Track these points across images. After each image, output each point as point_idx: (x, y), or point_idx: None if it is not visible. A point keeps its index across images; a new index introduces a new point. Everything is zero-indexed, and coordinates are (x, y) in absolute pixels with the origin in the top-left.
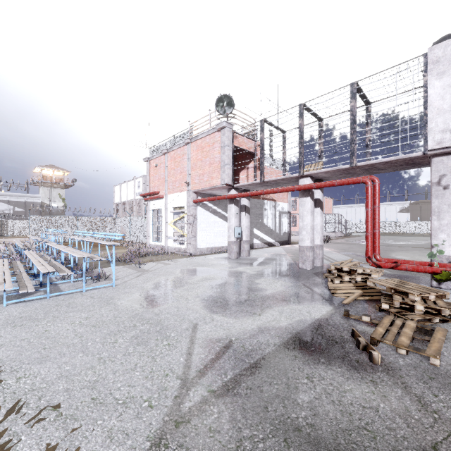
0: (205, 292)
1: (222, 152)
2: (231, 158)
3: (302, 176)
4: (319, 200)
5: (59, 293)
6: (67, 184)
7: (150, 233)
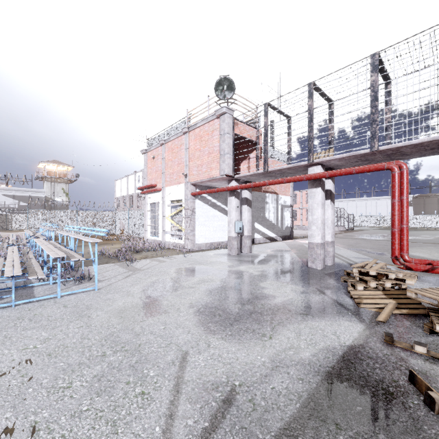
0: (201, 300)
1: (222, 140)
2: (231, 146)
3: (312, 164)
4: (330, 191)
5: (27, 300)
6: (70, 179)
7: (147, 227)
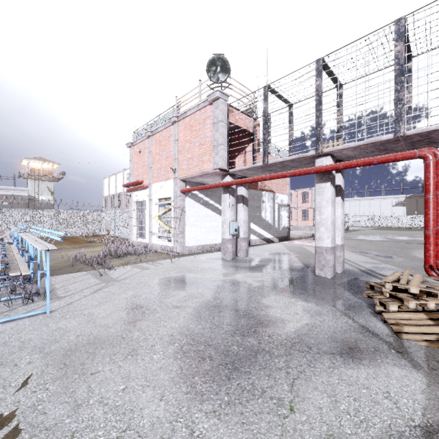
0: (186, 329)
1: (215, 129)
2: (226, 136)
3: (320, 155)
4: (340, 187)
5: None
6: (56, 177)
7: (133, 228)
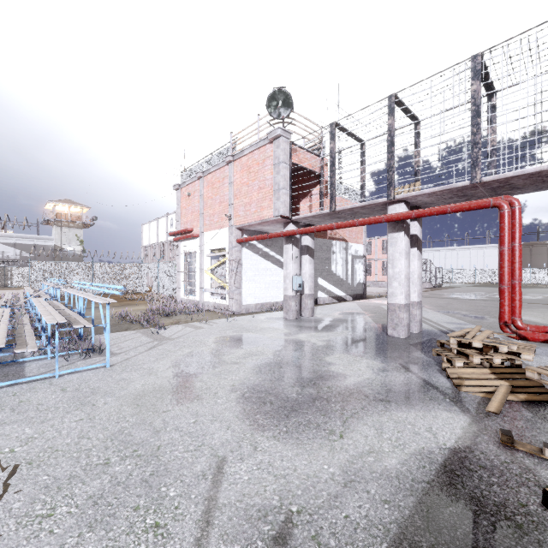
0: (247, 381)
1: (275, 171)
2: (288, 179)
3: (393, 201)
4: (416, 237)
5: (13, 382)
6: (86, 223)
7: (181, 284)
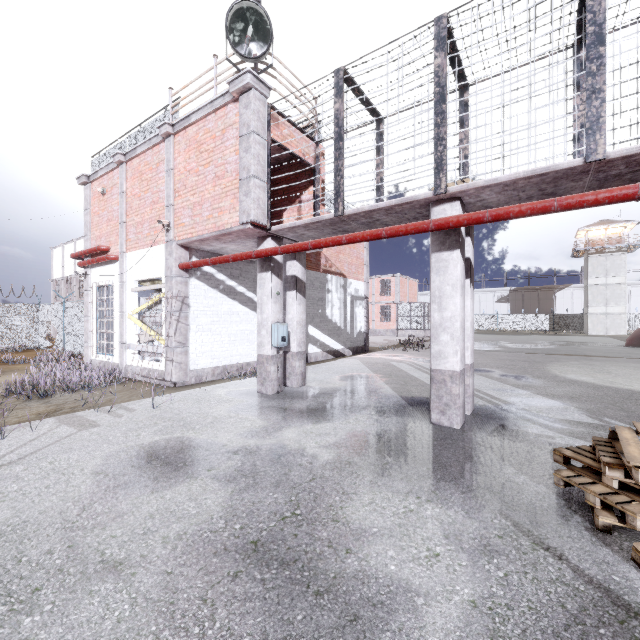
0: None
1: (243, 148)
2: (265, 164)
3: (440, 199)
4: (469, 262)
5: None
6: None
7: (92, 336)
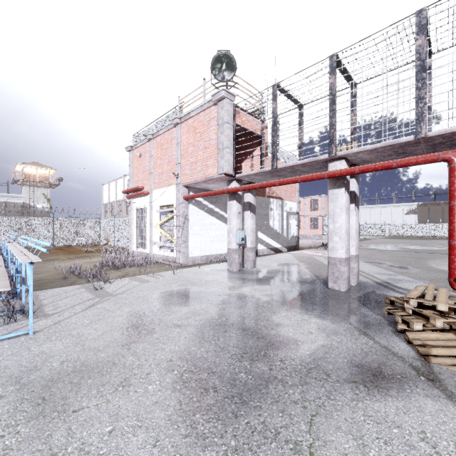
0: (187, 353)
1: (220, 131)
2: (232, 139)
3: (333, 159)
4: (354, 193)
5: None
6: (52, 183)
7: (133, 237)
